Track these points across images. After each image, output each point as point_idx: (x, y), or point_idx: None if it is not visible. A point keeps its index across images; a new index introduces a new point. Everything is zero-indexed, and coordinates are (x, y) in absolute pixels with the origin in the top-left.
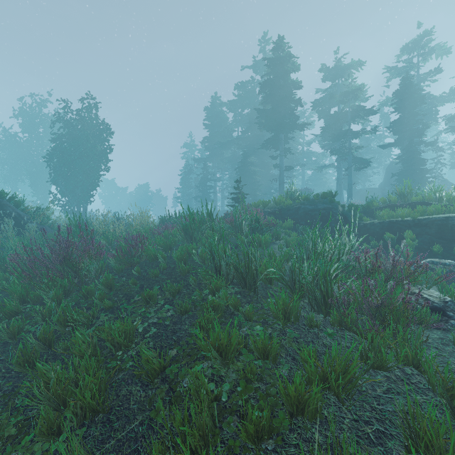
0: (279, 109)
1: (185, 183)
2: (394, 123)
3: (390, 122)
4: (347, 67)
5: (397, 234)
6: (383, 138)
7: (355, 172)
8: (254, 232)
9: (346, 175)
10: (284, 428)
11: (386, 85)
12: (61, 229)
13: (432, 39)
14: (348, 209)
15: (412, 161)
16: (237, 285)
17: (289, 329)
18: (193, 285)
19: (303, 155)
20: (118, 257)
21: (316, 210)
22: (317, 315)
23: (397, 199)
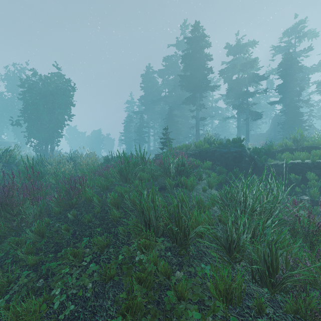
0: (196, 75)
1: (127, 129)
2: (279, 86)
3: (276, 85)
4: (245, 45)
5: (299, 175)
6: (269, 97)
7: (250, 122)
8: (180, 174)
9: (245, 124)
10: None
11: (272, 59)
12: None
13: (305, 26)
14: (252, 151)
15: (293, 114)
16: (167, 237)
17: (232, 316)
18: (122, 236)
19: (212, 109)
20: (56, 200)
21: (229, 153)
22: (260, 289)
23: (292, 144)
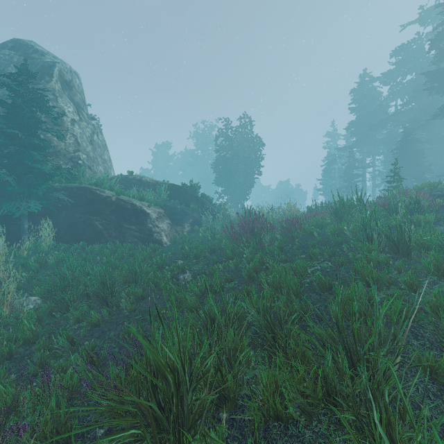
0: None
1: (327, 174)
2: None
3: None
4: None
5: None
6: None
7: None
8: (412, 213)
9: None
10: (423, 322)
11: None
12: (232, 219)
13: None
14: None
15: None
16: (389, 253)
17: (442, 282)
18: (346, 251)
19: None
20: (283, 231)
21: None
22: None
23: None
